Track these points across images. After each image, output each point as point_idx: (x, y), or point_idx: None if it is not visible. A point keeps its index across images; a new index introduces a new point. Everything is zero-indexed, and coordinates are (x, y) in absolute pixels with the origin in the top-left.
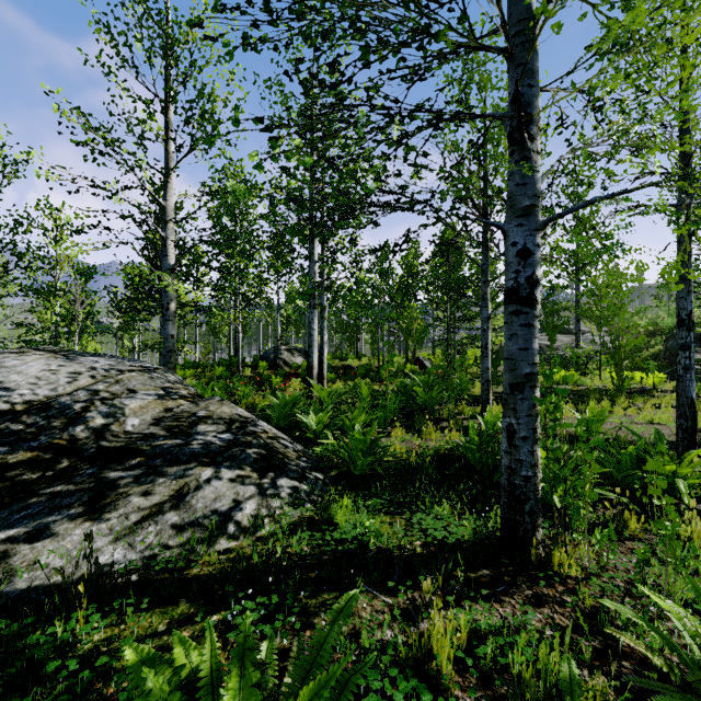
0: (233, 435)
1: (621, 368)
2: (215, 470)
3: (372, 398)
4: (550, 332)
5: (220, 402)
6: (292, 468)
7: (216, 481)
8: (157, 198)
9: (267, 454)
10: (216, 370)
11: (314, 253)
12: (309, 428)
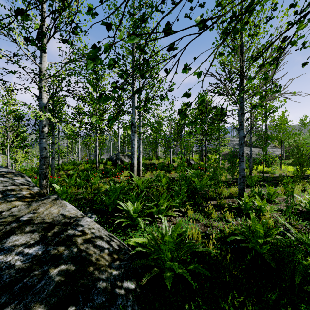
0: (44, 246)
1: (304, 166)
2: None
3: (168, 184)
4: (263, 146)
5: (53, 201)
6: (101, 286)
7: None
8: (34, 62)
9: (76, 269)
10: (84, 166)
11: (135, 101)
12: (127, 214)
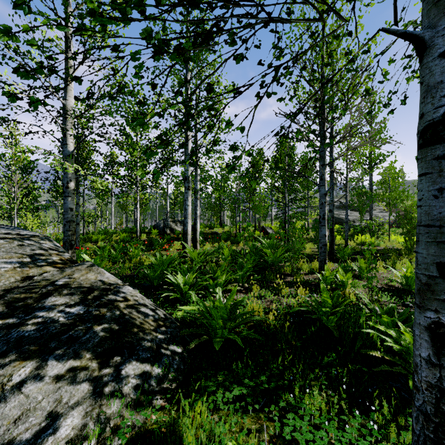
0: (85, 307)
1: (413, 234)
2: (37, 364)
3: (232, 257)
4: (360, 208)
5: (89, 268)
6: (146, 344)
7: (32, 383)
8: (57, 97)
9: (120, 329)
10: (120, 236)
11: (188, 148)
12: (177, 288)
